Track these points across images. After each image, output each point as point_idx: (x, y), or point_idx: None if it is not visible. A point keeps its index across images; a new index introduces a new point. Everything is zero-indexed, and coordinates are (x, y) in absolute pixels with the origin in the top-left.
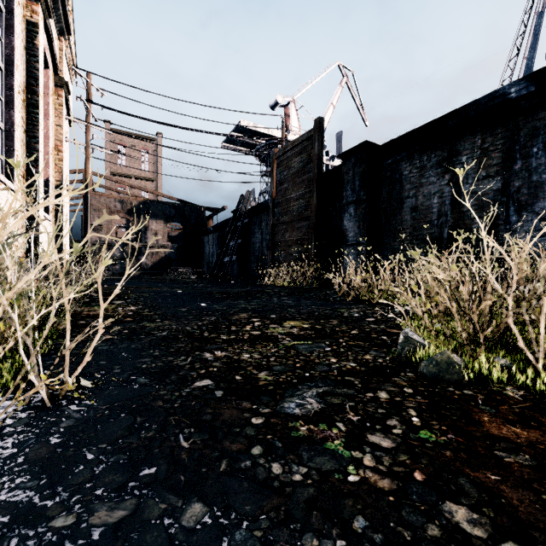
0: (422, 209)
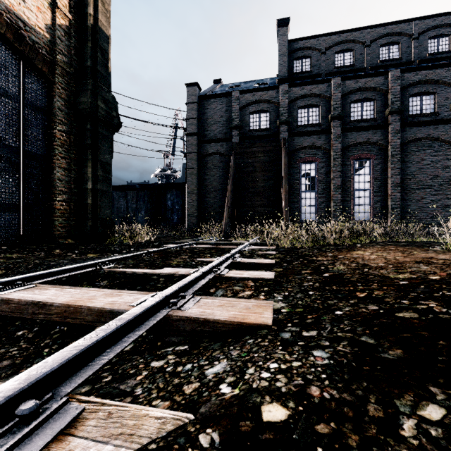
0: (120, 208)
